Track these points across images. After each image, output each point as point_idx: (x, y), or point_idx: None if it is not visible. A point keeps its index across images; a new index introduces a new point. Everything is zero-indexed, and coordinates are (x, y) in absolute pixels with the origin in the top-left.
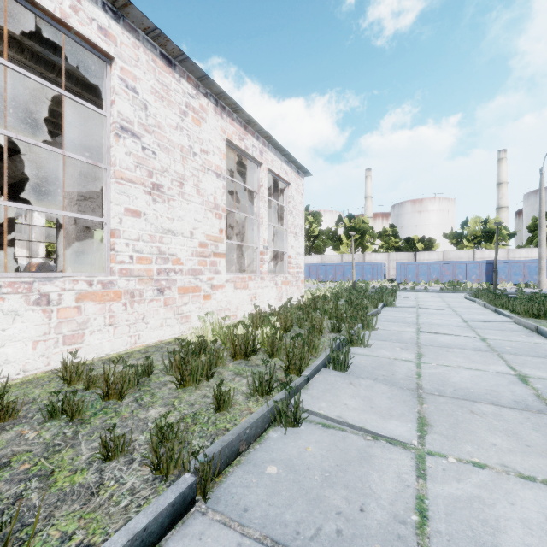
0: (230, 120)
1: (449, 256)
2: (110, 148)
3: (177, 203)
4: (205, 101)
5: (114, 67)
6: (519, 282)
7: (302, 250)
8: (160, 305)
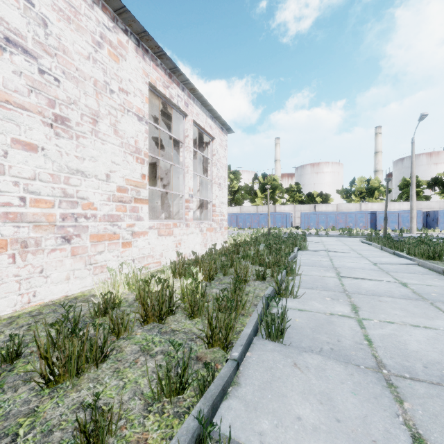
0: (153, 64)
1: (341, 208)
2: None
3: (89, 142)
4: (125, 38)
5: None
6: (395, 228)
7: (225, 200)
8: (65, 255)
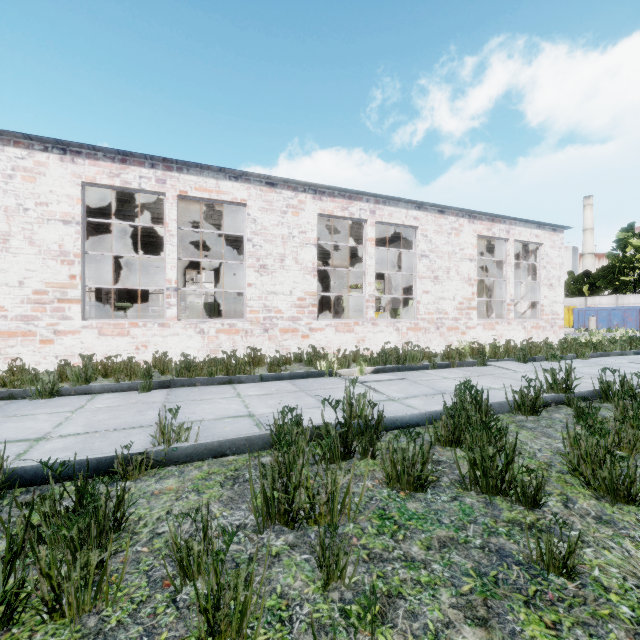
0: (480, 222)
1: None
2: (416, 265)
3: (446, 283)
4: (462, 220)
5: (418, 231)
6: None
7: (559, 299)
8: (437, 335)
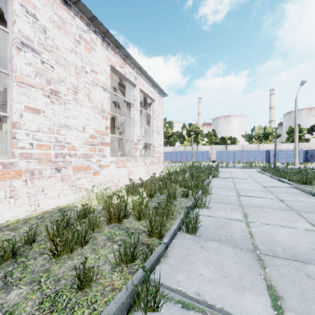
0: (113, 52)
1: (245, 147)
2: (12, 58)
3: (72, 106)
4: (94, 36)
5: None
6: (283, 162)
7: (162, 143)
8: (57, 180)
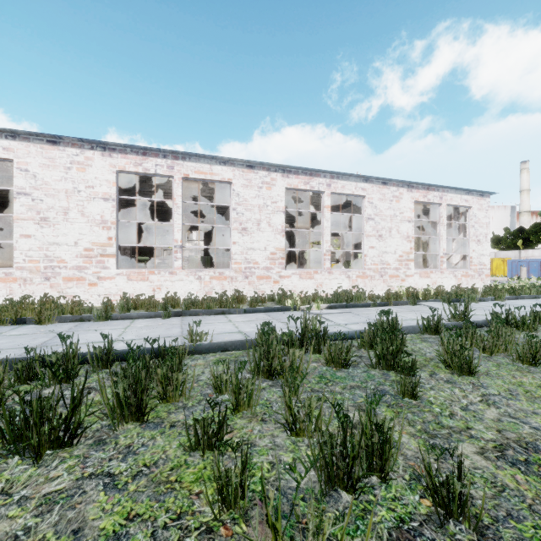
0: (417, 190)
1: None
2: (364, 226)
3: (388, 240)
4: (402, 189)
5: (365, 199)
6: None
7: (486, 252)
8: (381, 282)
